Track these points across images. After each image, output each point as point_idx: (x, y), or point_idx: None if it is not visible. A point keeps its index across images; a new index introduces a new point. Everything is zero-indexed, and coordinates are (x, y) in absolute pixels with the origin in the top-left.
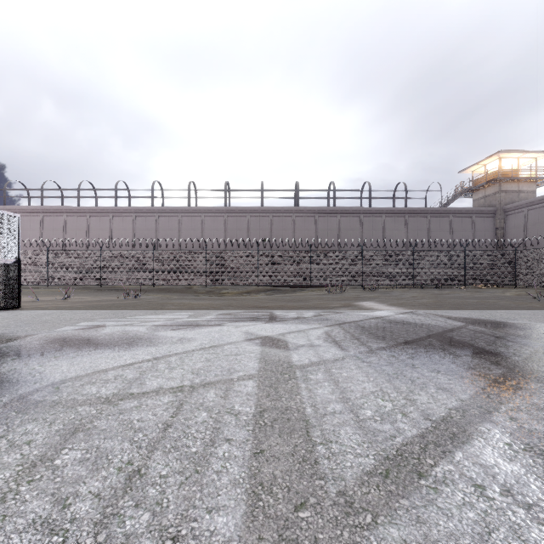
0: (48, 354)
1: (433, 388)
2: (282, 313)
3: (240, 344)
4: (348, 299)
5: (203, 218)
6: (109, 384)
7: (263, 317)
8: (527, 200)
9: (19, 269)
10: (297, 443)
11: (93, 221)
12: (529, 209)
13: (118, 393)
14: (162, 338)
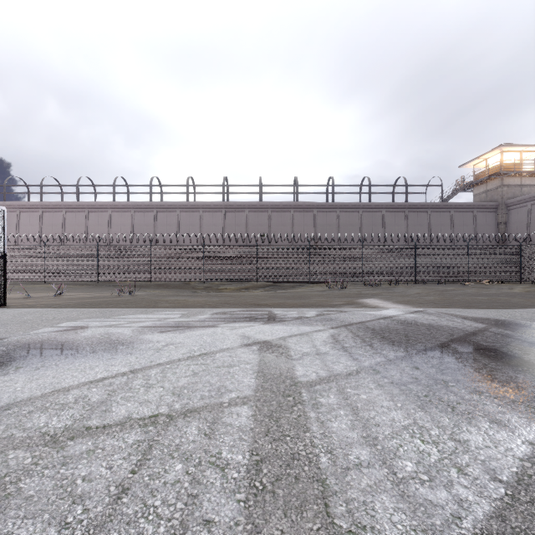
0: (8, 364)
1: (484, 419)
2: (282, 312)
3: (234, 351)
4: (350, 296)
5: (201, 213)
6: (64, 411)
7: (261, 317)
8: (530, 194)
9: (5, 264)
10: (313, 531)
11: (92, 217)
12: (532, 203)
13: (72, 426)
14: (147, 343)
